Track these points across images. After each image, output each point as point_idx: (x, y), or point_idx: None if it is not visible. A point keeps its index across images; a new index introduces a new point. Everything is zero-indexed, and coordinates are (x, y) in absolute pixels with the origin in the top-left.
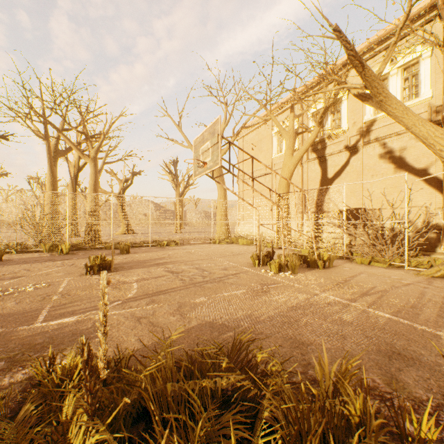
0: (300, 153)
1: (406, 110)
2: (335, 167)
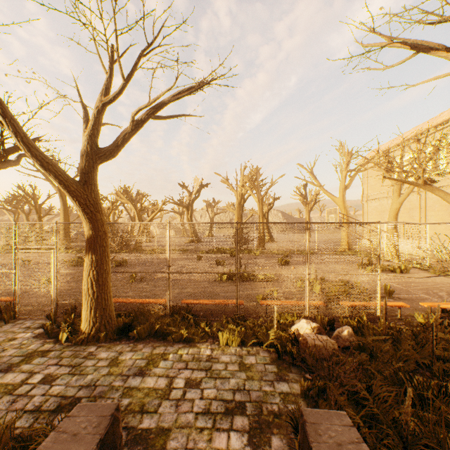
0: (404, 196)
1: (445, 195)
2: None
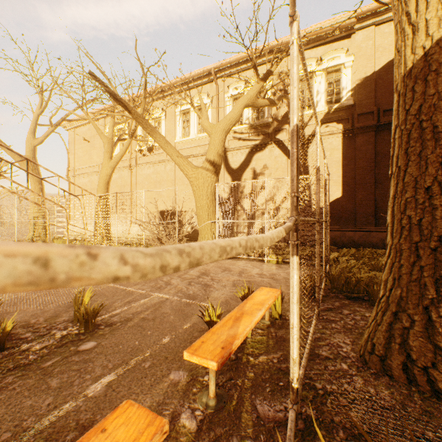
0: (117, 159)
1: (167, 144)
2: (157, 174)
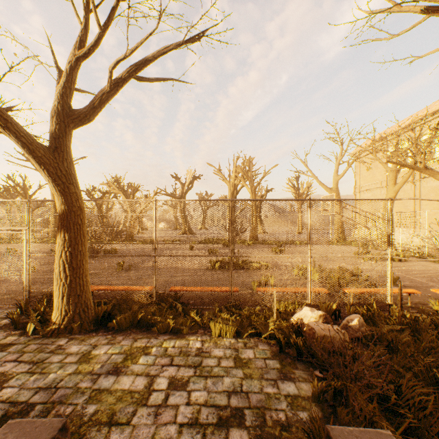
0: (400, 184)
1: None
2: None
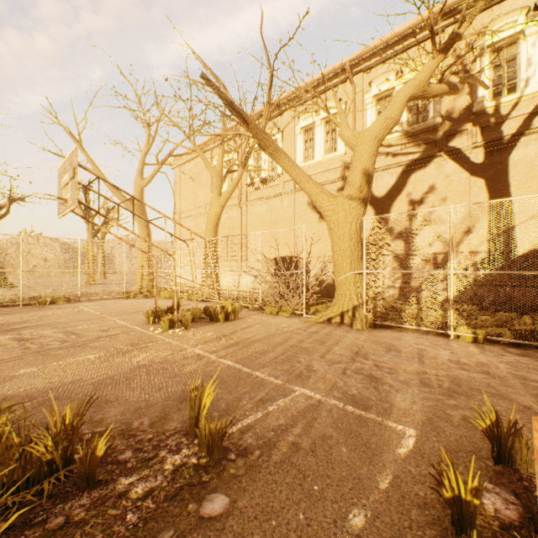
0: (227, 194)
1: (294, 166)
2: (272, 212)
